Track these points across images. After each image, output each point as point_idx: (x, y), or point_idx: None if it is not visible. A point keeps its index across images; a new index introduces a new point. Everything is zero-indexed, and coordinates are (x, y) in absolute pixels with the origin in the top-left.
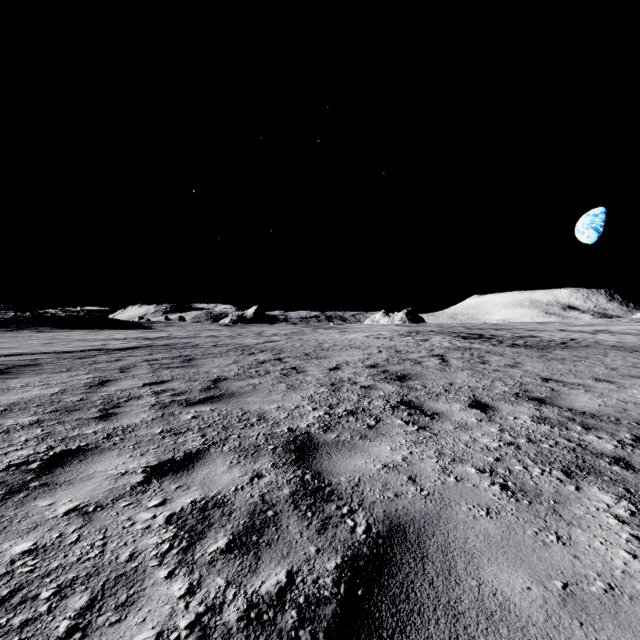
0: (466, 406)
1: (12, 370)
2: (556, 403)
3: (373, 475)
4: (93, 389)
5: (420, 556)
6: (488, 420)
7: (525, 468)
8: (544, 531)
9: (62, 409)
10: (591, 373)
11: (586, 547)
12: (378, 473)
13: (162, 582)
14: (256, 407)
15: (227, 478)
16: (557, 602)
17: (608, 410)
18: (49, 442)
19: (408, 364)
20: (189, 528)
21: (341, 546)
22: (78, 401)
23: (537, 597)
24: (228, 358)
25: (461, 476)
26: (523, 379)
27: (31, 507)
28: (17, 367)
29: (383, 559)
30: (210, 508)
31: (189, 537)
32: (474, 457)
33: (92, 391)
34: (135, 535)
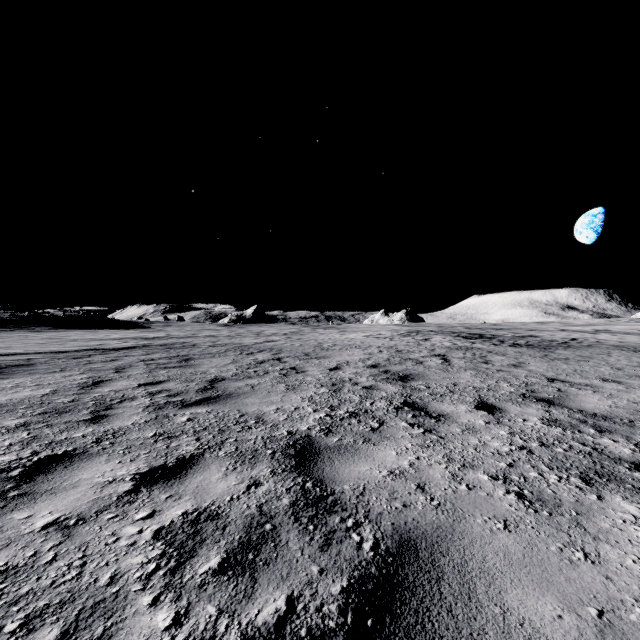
0: (472, 407)
1: (4, 370)
2: (565, 404)
3: (379, 483)
4: (86, 390)
5: (435, 577)
6: (496, 422)
7: (541, 475)
8: (569, 547)
9: (51, 411)
10: (597, 373)
11: (618, 566)
12: (384, 480)
13: (145, 611)
14: (254, 409)
15: (222, 486)
16: (594, 634)
17: (620, 411)
18: (34, 447)
19: (410, 364)
20: (179, 544)
21: (347, 565)
22: (69, 402)
23: (570, 628)
24: (226, 358)
25: (473, 484)
26: (528, 379)
27: (6, 520)
28: (10, 367)
29: (394, 581)
30: (203, 521)
31: (178, 555)
32: (485, 462)
33: (85, 392)
34: (118, 553)
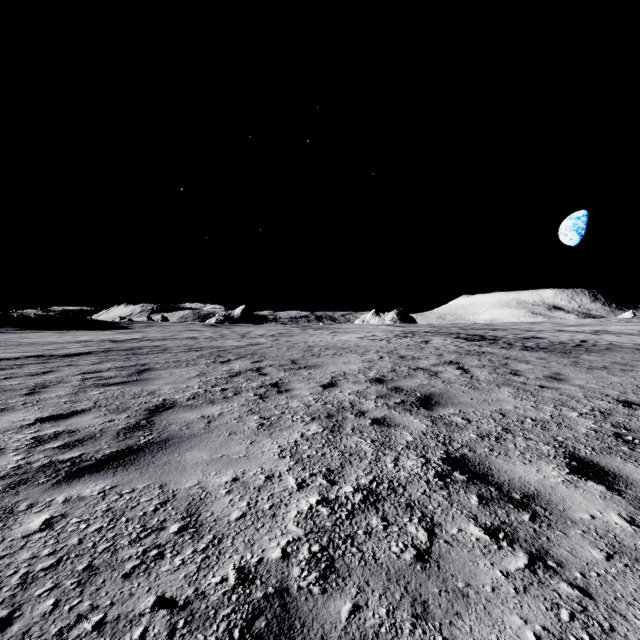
0: (567, 471)
1: None
2: None
3: None
4: None
5: None
6: None
7: None
8: None
9: None
10: None
11: None
12: None
13: None
14: (193, 480)
15: None
16: None
17: None
18: None
19: (423, 376)
20: None
21: None
22: None
23: None
24: (194, 368)
25: None
26: (594, 403)
27: None
28: None
29: None
30: None
31: None
32: None
33: None
34: None
